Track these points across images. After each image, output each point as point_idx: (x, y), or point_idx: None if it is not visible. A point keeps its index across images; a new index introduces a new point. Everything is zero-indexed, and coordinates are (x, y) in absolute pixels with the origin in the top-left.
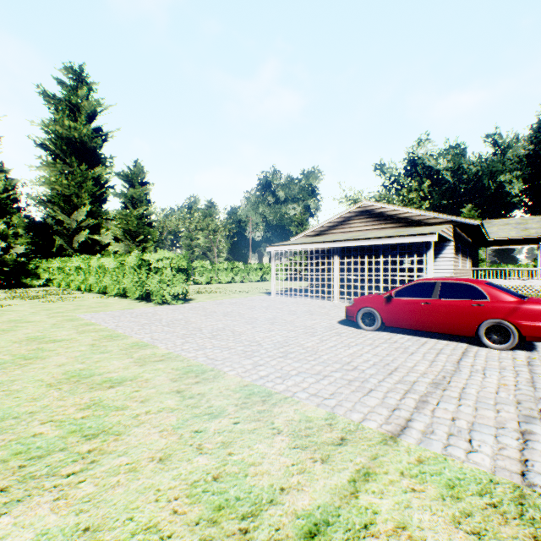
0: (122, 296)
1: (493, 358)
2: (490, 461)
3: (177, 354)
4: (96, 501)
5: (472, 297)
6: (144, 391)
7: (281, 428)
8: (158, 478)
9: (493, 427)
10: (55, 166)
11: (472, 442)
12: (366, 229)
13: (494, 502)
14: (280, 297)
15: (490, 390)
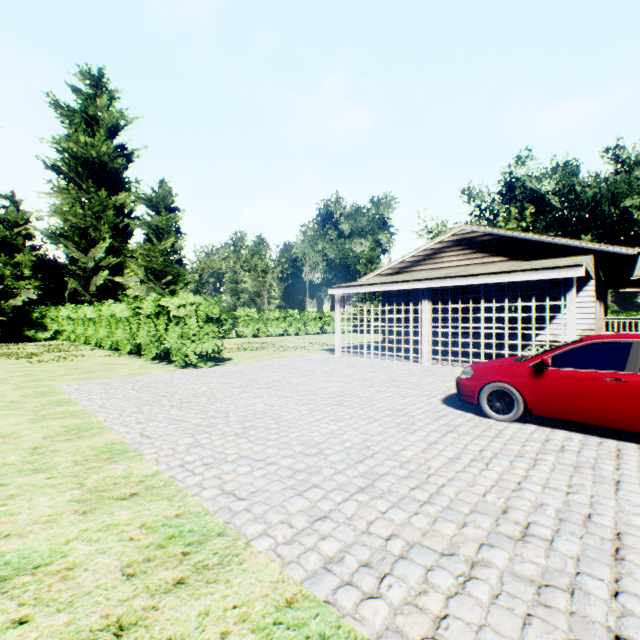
0: (139, 354)
1: None
2: None
3: (167, 478)
4: None
5: None
6: (35, 625)
7: None
8: None
9: None
10: (69, 193)
11: None
12: (464, 264)
13: None
14: (347, 357)
15: None
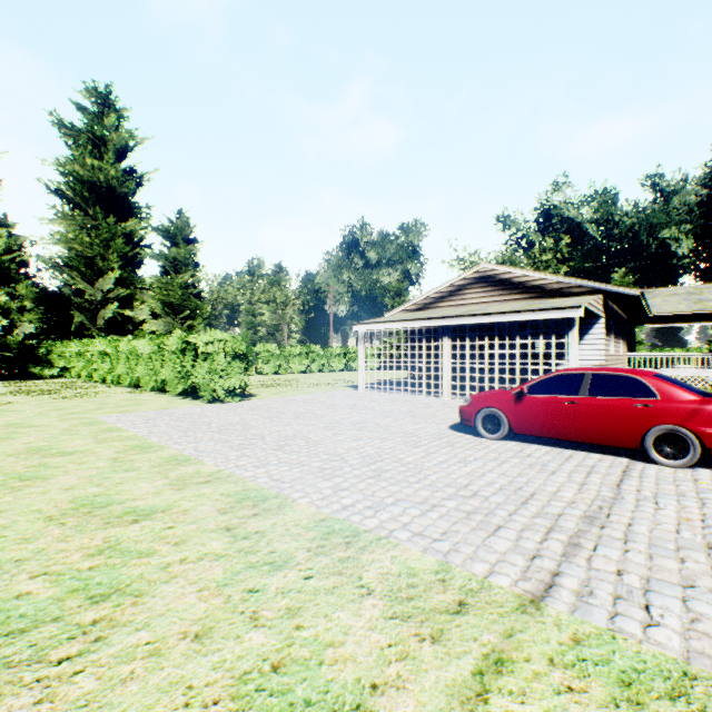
0: (160, 390)
1: (666, 480)
2: (680, 642)
3: (229, 473)
4: (97, 706)
5: (635, 394)
6: (180, 528)
7: (373, 587)
8: (191, 666)
9: (678, 585)
10: (74, 219)
11: (650, 610)
12: (486, 301)
13: (694, 711)
14: (370, 393)
15: (668, 528)
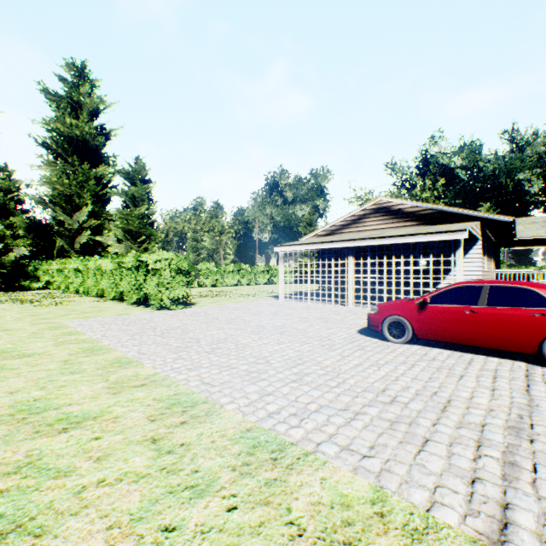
0: (120, 299)
1: None
2: None
3: (164, 376)
4: None
5: (532, 304)
6: (106, 439)
7: (304, 524)
8: None
9: None
10: (57, 166)
11: None
12: (382, 228)
13: None
14: (289, 302)
15: None
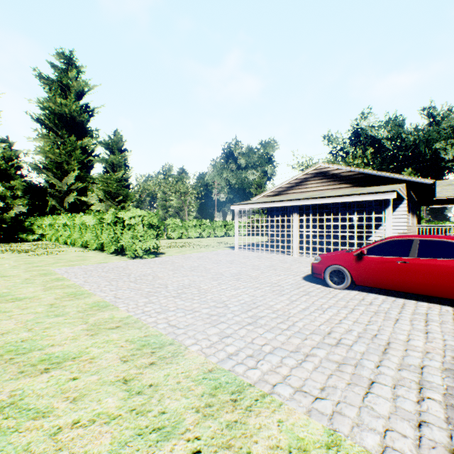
0: (101, 250)
1: None
2: None
3: (136, 319)
4: None
5: None
6: (82, 380)
7: None
8: None
9: None
10: (49, 138)
11: None
12: (321, 189)
13: None
14: (243, 252)
15: None
